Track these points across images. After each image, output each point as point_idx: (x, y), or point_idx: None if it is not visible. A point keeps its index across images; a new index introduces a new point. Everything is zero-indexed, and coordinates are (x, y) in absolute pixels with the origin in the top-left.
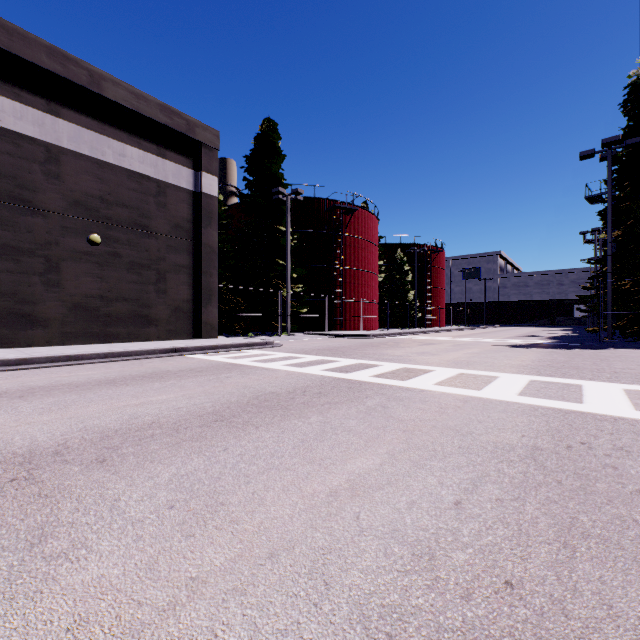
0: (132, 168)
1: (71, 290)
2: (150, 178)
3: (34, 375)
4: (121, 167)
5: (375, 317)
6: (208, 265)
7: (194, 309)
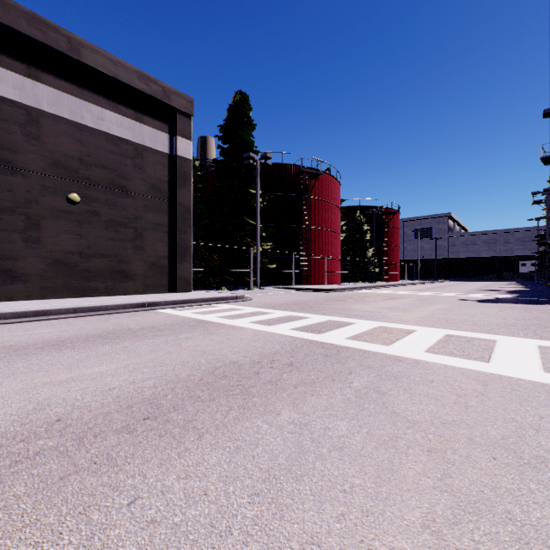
0: (110, 131)
1: (51, 246)
2: (128, 141)
3: None
4: (99, 130)
5: (337, 272)
6: (183, 223)
7: (170, 265)
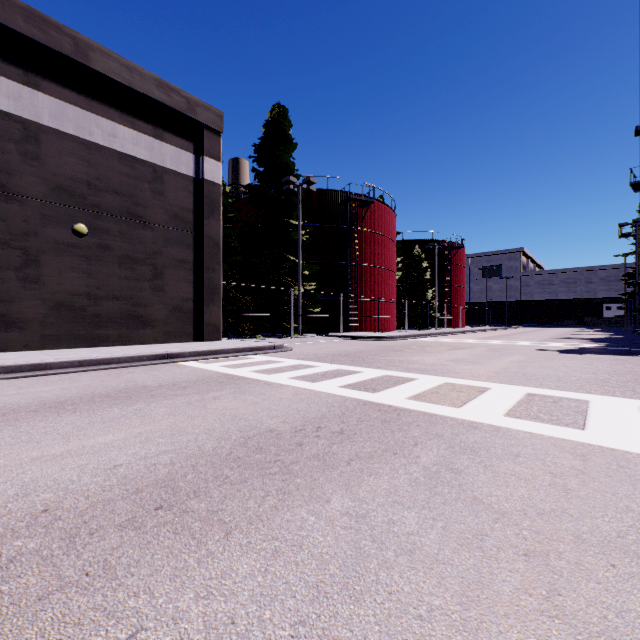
0: (124, 150)
1: (53, 287)
2: (145, 162)
3: None
4: (111, 149)
5: (392, 317)
6: (211, 260)
7: (195, 308)
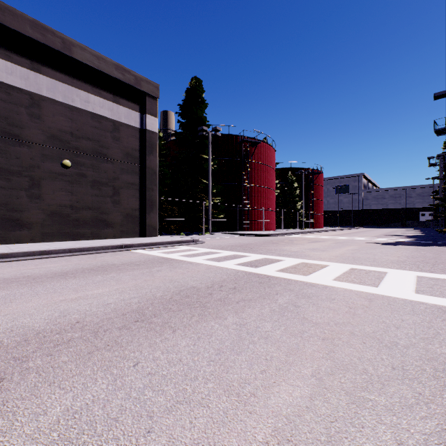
0: (94, 111)
1: (49, 201)
2: (108, 119)
3: (8, 267)
4: (86, 110)
5: (273, 221)
6: (150, 183)
7: (140, 215)
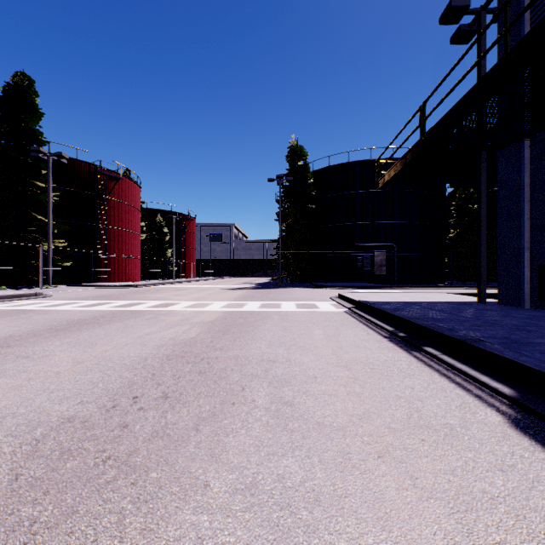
0: None
1: None
2: None
3: None
4: None
5: (138, 270)
6: None
7: None
